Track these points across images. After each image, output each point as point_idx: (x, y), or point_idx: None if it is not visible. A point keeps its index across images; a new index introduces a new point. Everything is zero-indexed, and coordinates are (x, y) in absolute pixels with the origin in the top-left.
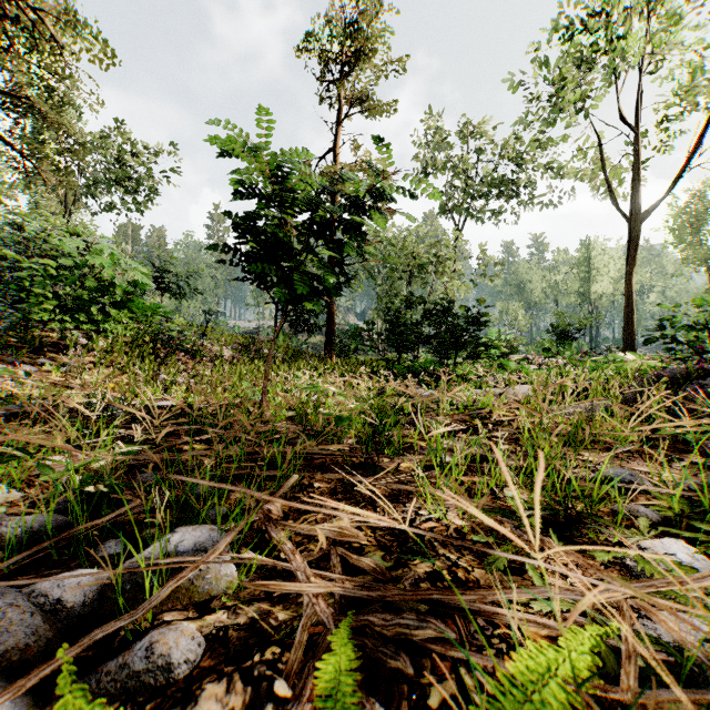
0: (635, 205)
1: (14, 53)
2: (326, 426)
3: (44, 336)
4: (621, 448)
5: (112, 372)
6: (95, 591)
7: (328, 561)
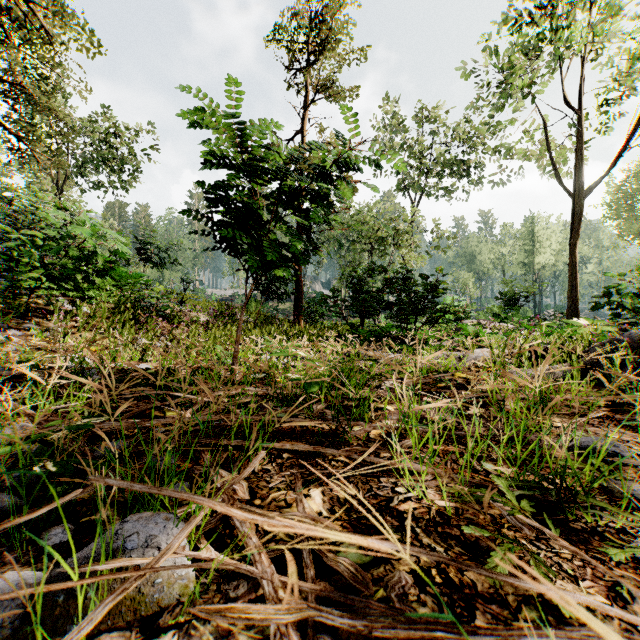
0: (578, 182)
1: (10, 44)
2: (295, 390)
3: (31, 303)
4: (592, 414)
5: (94, 336)
6: (19, 606)
7: (299, 555)
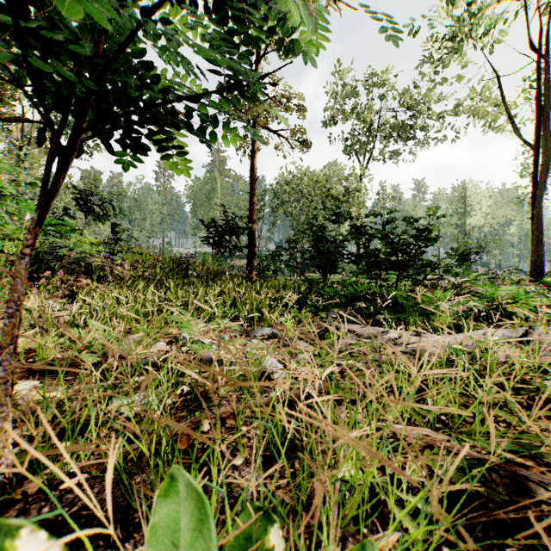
0: (544, 131)
1: None
2: None
3: None
4: None
5: None
6: None
7: None
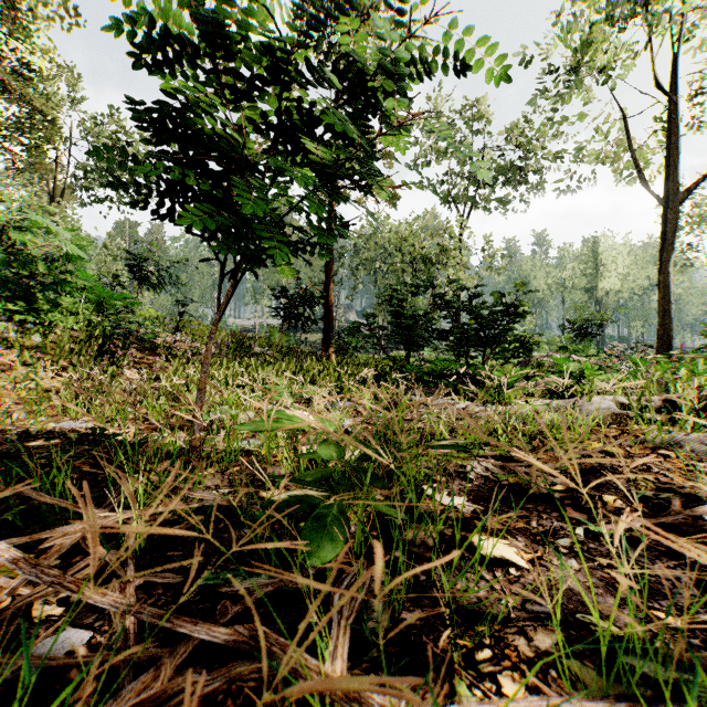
0: (672, 184)
1: None
2: None
3: None
4: None
5: (26, 375)
6: None
7: None
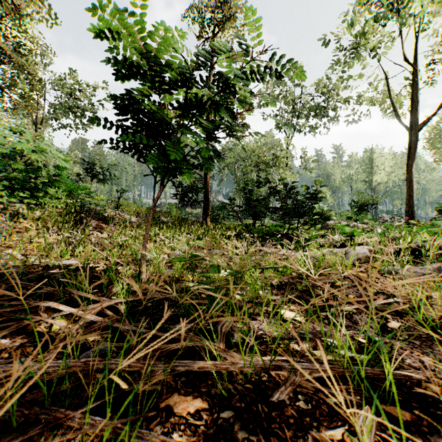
0: (414, 119)
1: None
2: None
3: None
4: None
5: (36, 234)
6: None
7: None
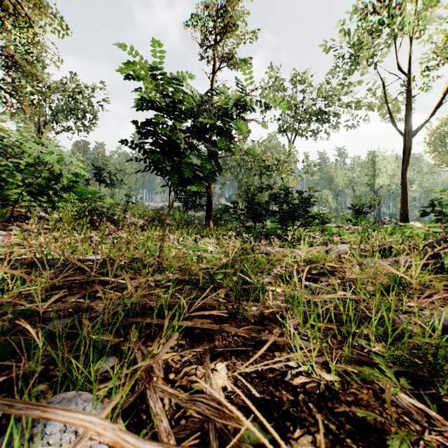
0: (408, 126)
1: (4, 28)
2: (206, 276)
3: (15, 211)
4: (435, 296)
5: (60, 235)
6: None
7: (206, 433)
